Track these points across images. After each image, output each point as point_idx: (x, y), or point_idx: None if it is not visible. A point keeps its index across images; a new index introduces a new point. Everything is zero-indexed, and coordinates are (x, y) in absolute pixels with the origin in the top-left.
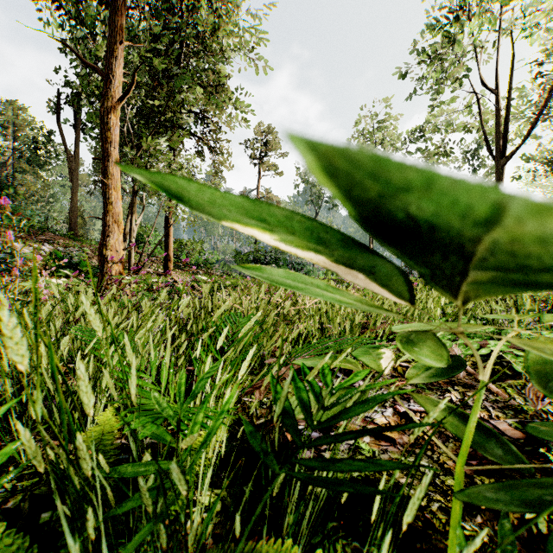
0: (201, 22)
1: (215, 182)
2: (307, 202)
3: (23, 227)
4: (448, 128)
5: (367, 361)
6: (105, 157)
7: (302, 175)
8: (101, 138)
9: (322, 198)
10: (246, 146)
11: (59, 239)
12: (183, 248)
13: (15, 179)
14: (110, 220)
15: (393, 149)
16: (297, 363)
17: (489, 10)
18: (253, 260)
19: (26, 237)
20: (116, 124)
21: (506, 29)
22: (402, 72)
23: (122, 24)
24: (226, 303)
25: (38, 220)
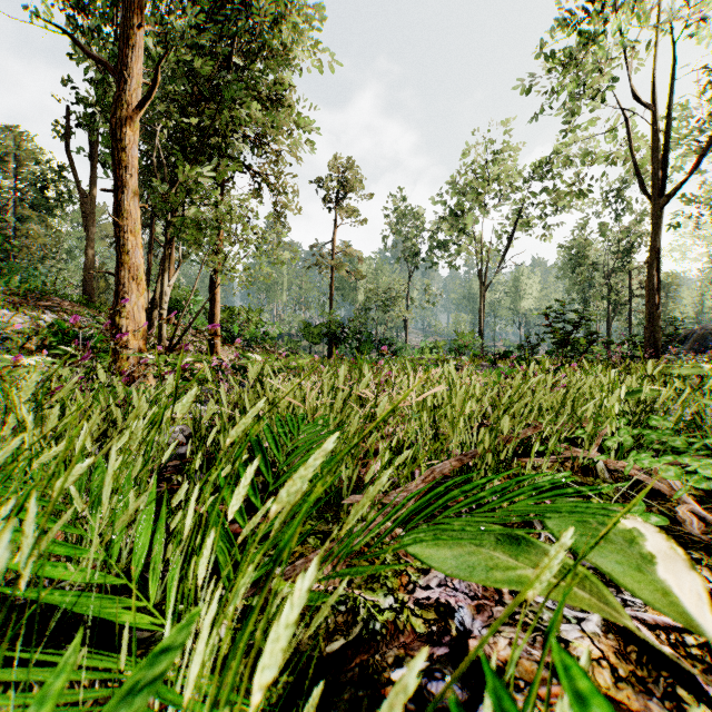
0: (256, 8)
1: (276, 229)
2: (397, 259)
3: (18, 289)
4: (584, 159)
5: (622, 573)
6: (119, 188)
7: (391, 224)
8: (113, 161)
9: (417, 253)
10: (318, 185)
11: (66, 306)
12: (235, 318)
13: (18, 229)
14: (125, 276)
15: (511, 189)
16: (422, 554)
17: (642, 0)
18: (327, 334)
19: (20, 302)
20: (134, 142)
21: (668, 22)
22: (524, 85)
23: (143, 2)
24: (262, 405)
25: (43, 282)
